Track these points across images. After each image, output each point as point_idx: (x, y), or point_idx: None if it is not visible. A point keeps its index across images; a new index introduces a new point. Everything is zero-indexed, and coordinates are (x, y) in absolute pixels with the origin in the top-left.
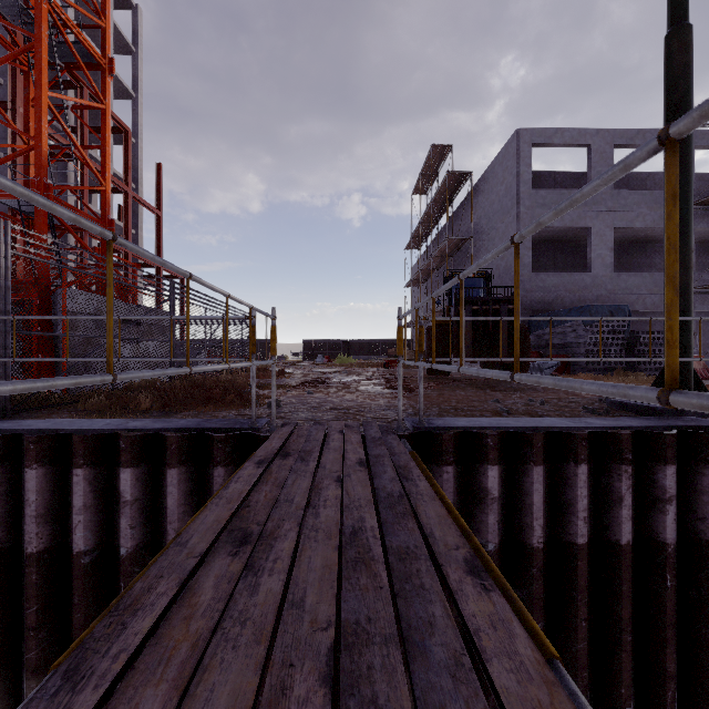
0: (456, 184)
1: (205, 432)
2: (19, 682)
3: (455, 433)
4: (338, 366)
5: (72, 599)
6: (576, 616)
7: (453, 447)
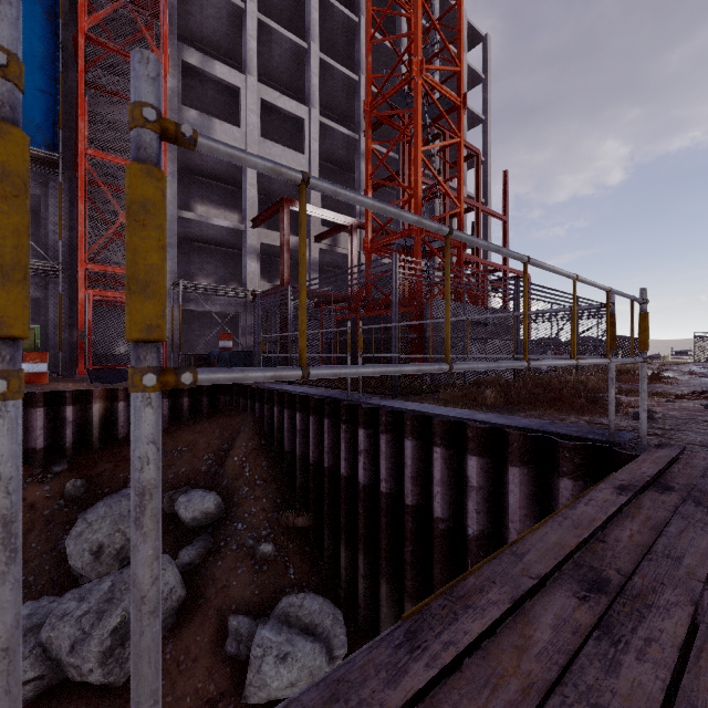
0: None
1: (548, 436)
2: (401, 599)
3: None
4: None
5: (433, 554)
6: None
7: None
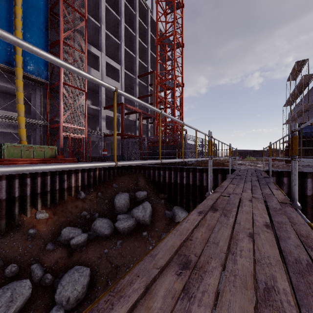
0: (309, 78)
1: (224, 169)
2: (194, 204)
3: (276, 171)
4: (247, 160)
5: (203, 193)
6: (307, 210)
7: (275, 173)
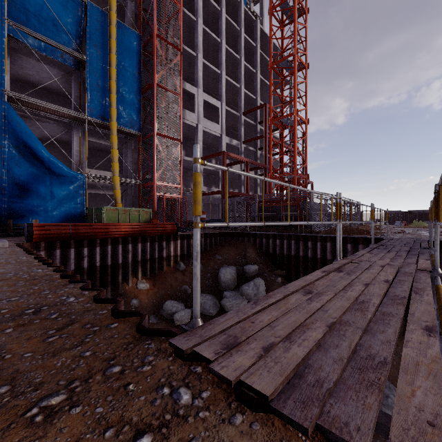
0: None
1: (368, 238)
2: None
3: None
4: (412, 227)
5: None
6: None
7: None
